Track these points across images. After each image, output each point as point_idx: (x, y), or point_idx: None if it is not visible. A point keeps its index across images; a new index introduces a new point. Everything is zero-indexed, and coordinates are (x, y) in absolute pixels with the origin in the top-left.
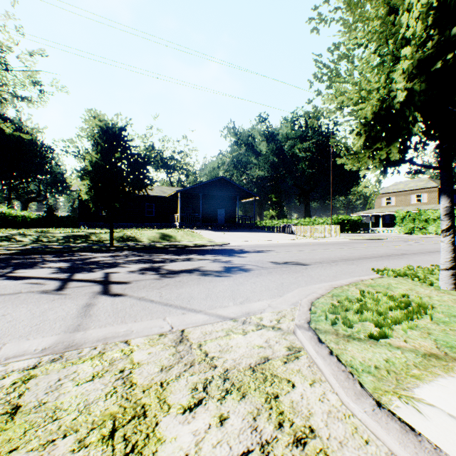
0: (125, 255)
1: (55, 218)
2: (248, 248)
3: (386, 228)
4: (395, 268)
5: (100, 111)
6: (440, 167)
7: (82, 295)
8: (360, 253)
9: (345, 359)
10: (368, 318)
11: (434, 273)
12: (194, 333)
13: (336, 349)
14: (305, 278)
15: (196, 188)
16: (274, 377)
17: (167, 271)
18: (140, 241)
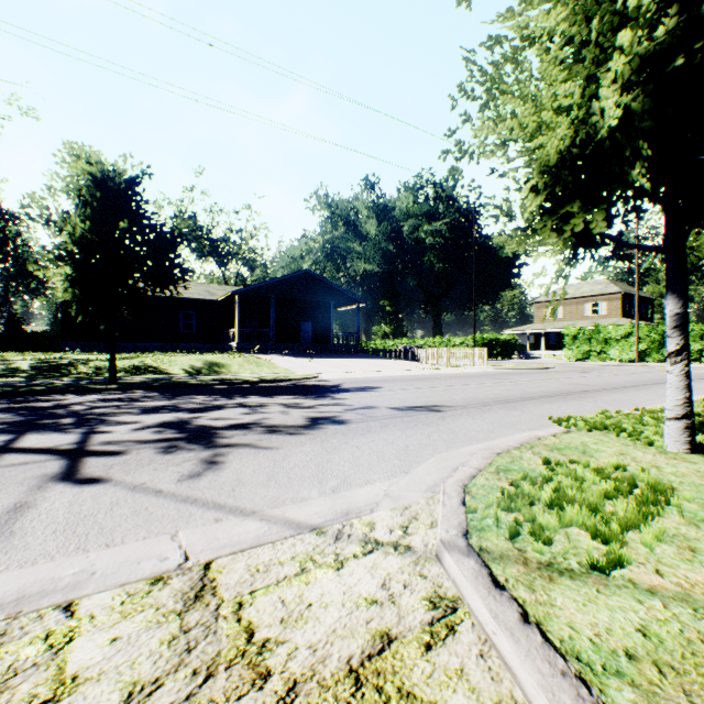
0: (135, 398)
1: (22, 335)
2: (348, 384)
3: (551, 352)
4: (581, 414)
5: (90, 146)
6: (666, 247)
7: (15, 483)
8: (522, 390)
9: (558, 634)
10: (575, 520)
11: (647, 423)
12: (232, 570)
13: (533, 605)
14: (444, 436)
15: (265, 288)
16: (407, 700)
17: (203, 427)
18: (167, 374)
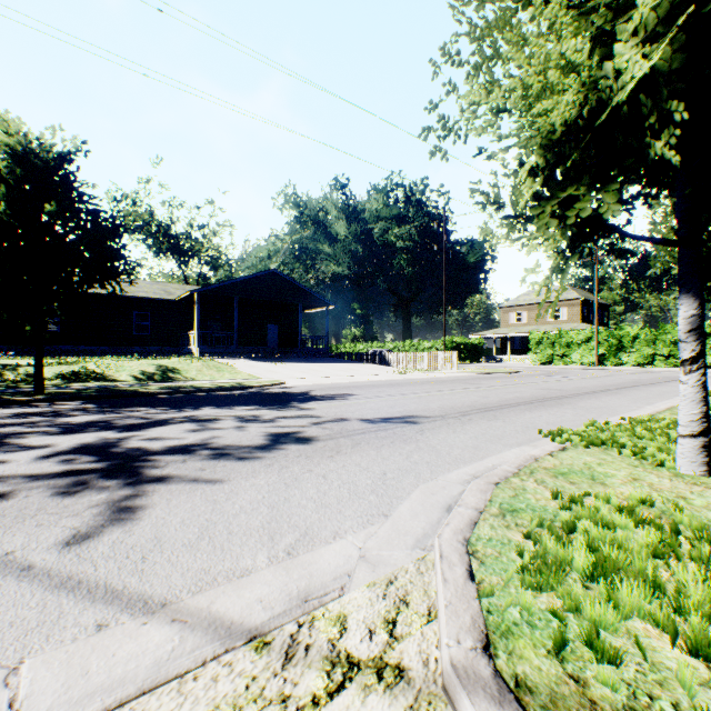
0: (61, 412)
1: None
2: (316, 391)
3: (516, 356)
4: (565, 424)
5: (5, 111)
6: (680, 239)
7: None
8: (498, 396)
9: None
10: (636, 607)
11: (642, 436)
12: None
13: None
14: (426, 456)
15: (228, 287)
16: None
17: (132, 451)
18: (113, 381)
